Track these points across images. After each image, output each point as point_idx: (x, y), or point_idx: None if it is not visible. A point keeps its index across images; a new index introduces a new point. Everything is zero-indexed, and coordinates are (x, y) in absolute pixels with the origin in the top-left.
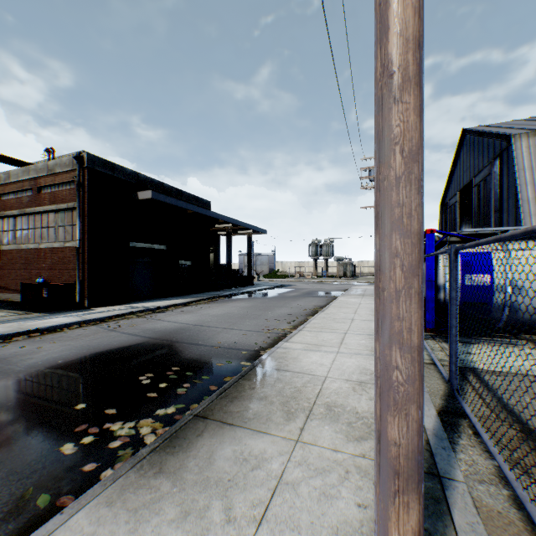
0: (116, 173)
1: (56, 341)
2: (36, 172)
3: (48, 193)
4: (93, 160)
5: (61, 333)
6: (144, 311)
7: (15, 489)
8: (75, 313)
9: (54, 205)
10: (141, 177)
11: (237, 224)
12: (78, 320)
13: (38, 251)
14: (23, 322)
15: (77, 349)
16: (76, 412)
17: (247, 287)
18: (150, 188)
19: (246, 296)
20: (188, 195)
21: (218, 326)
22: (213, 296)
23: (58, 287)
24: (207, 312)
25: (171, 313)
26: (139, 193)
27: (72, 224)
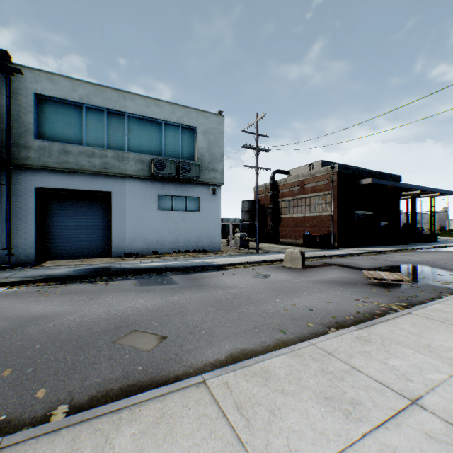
0: (348, 171)
1: (354, 260)
2: (302, 177)
3: (310, 187)
4: (339, 167)
5: (348, 258)
6: (373, 252)
7: (439, 287)
8: (337, 250)
9: (314, 193)
10: (359, 170)
11: (425, 190)
12: (348, 253)
13: (303, 218)
14: (322, 251)
15: (374, 263)
16: (424, 278)
17: (432, 243)
18: (364, 175)
19: (441, 250)
20: (385, 174)
21: (446, 263)
22: (411, 248)
23: (322, 236)
24: (422, 256)
25: (393, 255)
26: (361, 180)
27: (325, 203)
